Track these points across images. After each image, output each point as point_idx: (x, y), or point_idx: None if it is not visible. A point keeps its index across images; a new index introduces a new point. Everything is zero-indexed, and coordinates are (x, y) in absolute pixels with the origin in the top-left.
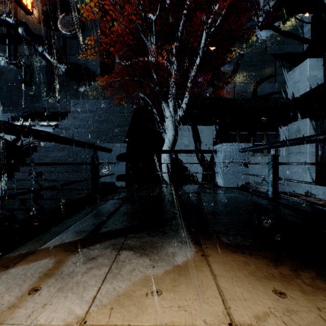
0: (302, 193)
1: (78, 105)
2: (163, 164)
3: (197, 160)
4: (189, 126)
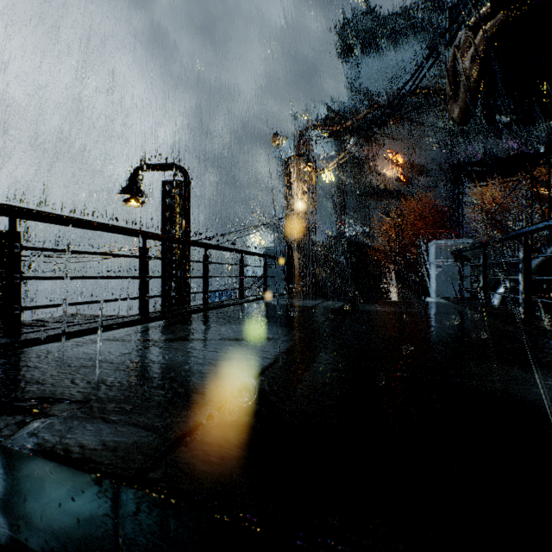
0: None
1: None
2: None
3: None
4: None
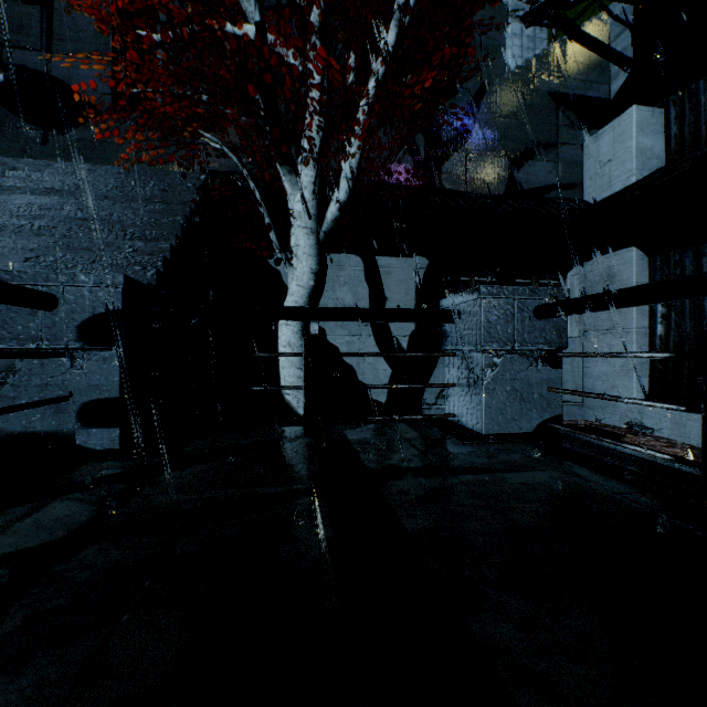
0: (620, 426)
1: (13, 172)
2: (282, 358)
3: (376, 347)
4: (355, 256)
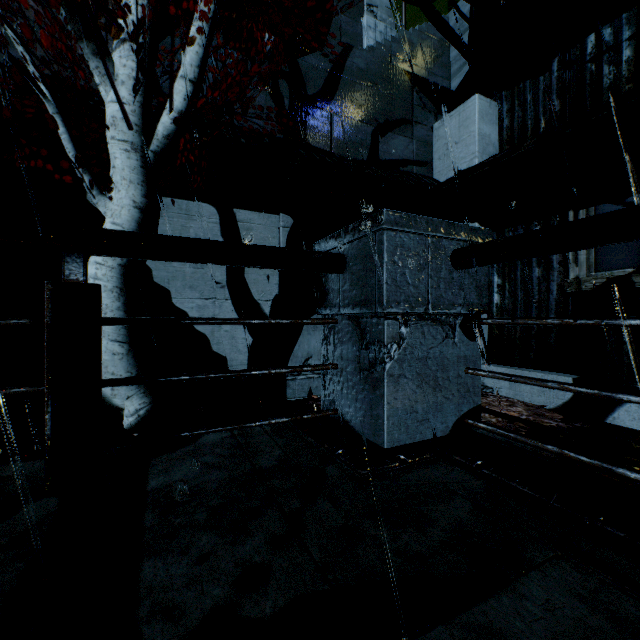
0: None
1: None
2: None
3: (234, 312)
4: (208, 205)
